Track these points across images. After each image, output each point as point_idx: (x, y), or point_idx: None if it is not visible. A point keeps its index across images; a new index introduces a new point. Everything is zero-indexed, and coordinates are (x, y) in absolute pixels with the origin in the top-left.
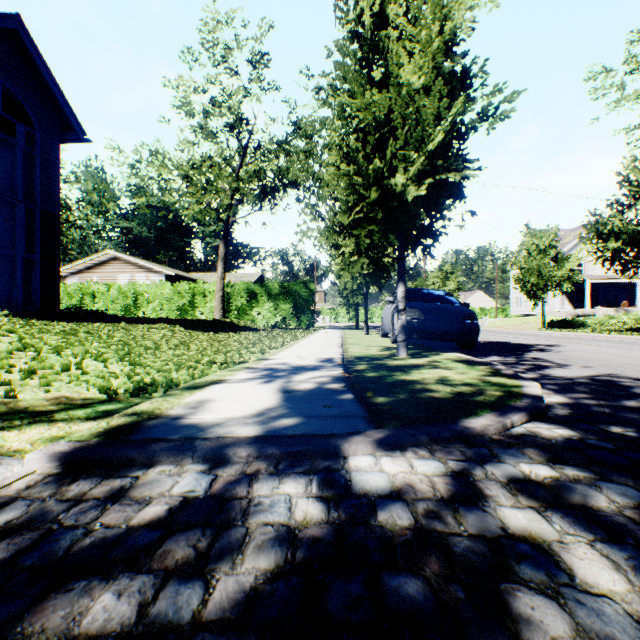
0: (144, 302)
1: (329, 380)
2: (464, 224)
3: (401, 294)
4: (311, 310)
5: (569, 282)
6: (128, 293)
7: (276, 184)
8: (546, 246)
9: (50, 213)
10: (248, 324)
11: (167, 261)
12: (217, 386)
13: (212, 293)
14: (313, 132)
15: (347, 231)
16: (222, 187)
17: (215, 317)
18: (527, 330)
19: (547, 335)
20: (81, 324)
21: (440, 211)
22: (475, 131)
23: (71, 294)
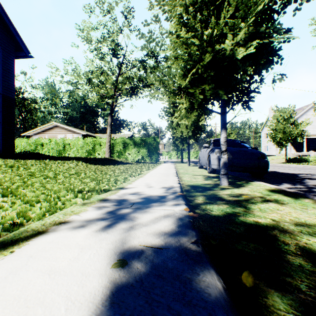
0: (68, 148)
1: (175, 225)
2: (274, 85)
3: (224, 139)
4: (157, 152)
5: (301, 137)
6: (60, 143)
7: (138, 83)
8: (288, 117)
9: (8, 97)
10: (123, 160)
11: (85, 128)
12: (42, 239)
13: (104, 143)
14: (158, 54)
15: (183, 93)
16: (110, 87)
17: (106, 156)
18: (277, 163)
19: (292, 166)
20: (19, 160)
21: (259, 72)
22: (283, 12)
23: (30, 144)
